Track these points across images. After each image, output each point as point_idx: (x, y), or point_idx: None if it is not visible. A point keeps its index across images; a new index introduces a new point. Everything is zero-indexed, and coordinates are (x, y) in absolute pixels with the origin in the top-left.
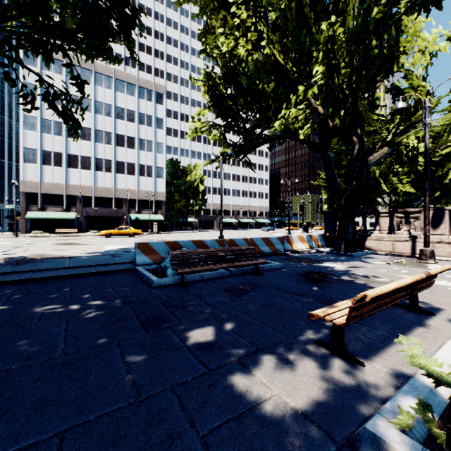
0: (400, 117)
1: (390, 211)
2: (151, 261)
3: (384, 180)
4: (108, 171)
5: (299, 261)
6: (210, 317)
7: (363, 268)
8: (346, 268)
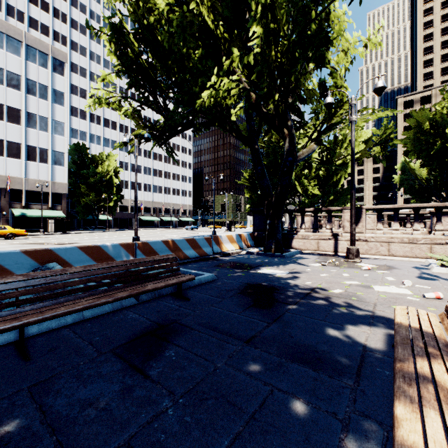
0: (324, 116)
1: (315, 209)
2: None
3: (298, 182)
4: None
5: (233, 268)
6: None
7: (306, 274)
8: (287, 274)
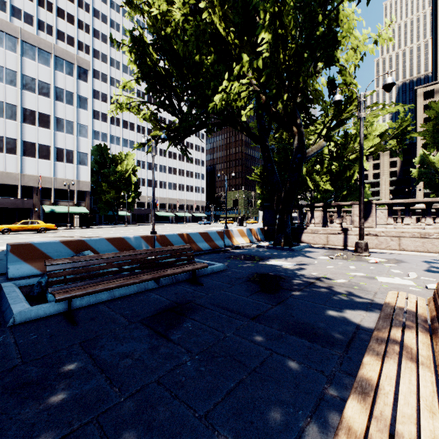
0: (333, 113)
1: (325, 204)
2: (38, 271)
3: (309, 177)
4: (11, 152)
5: (243, 259)
6: (92, 419)
7: (312, 266)
8: (294, 266)
